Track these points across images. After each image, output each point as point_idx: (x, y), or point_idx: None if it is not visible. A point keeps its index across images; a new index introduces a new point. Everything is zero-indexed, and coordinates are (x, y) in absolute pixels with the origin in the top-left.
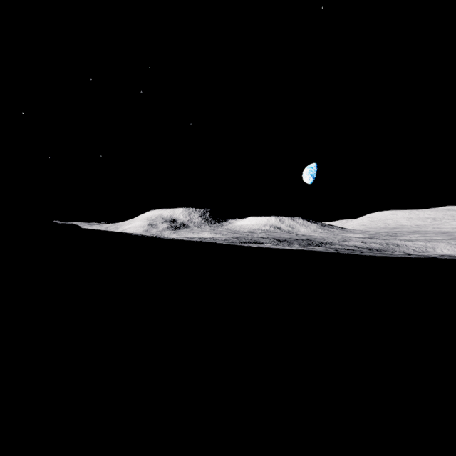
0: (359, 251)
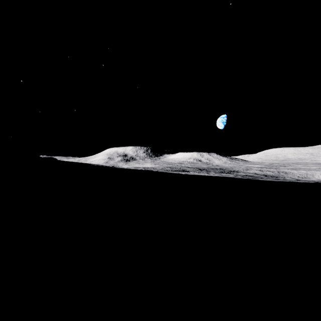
0: (259, 177)
